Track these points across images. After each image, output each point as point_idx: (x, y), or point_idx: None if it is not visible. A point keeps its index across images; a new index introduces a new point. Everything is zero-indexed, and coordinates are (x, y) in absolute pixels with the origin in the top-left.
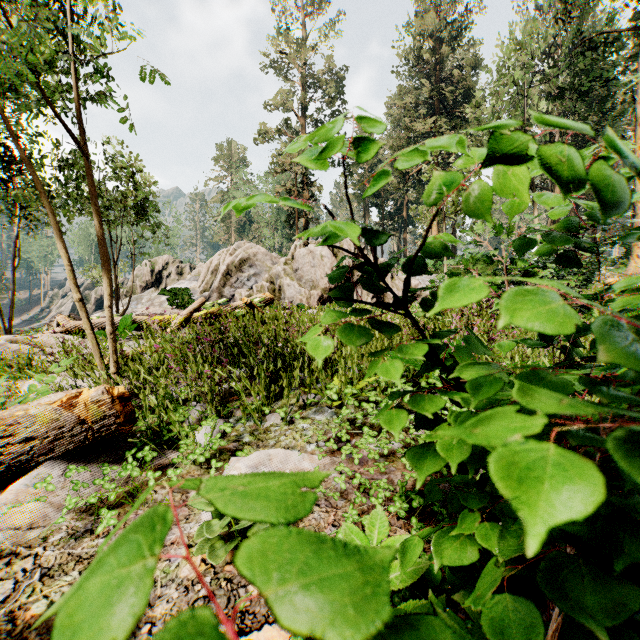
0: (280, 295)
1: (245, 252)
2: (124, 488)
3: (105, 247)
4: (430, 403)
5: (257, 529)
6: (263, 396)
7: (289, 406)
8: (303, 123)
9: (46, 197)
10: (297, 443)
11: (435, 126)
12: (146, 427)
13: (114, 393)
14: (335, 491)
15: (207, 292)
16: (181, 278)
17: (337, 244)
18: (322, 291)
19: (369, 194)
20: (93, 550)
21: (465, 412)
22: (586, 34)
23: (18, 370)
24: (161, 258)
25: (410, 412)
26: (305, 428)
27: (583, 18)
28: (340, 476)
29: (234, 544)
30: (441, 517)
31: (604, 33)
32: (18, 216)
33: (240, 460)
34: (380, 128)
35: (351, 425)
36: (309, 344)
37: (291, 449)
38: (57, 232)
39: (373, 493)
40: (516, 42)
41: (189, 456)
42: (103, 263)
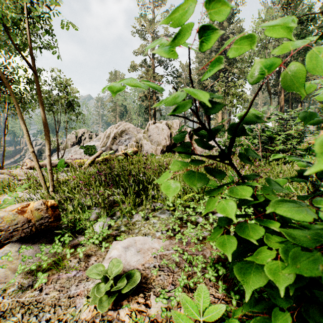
0: (141, 149)
1: (123, 127)
2: (53, 258)
3: (46, 123)
4: (254, 233)
5: (127, 288)
6: (132, 204)
7: (146, 209)
8: (153, 61)
9: (14, 96)
10: (150, 231)
11: None
12: (67, 221)
13: (48, 204)
14: (172, 261)
15: (104, 147)
16: (91, 140)
17: (170, 123)
18: (163, 147)
19: (205, 77)
20: (31, 299)
21: (296, 251)
22: (297, 15)
23: (2, 189)
24: (81, 130)
25: (212, 213)
26: (155, 222)
27: (296, 7)
28: (175, 253)
29: (113, 298)
30: (236, 281)
31: (307, 15)
32: (6, 108)
33: (118, 243)
34: (225, 9)
35: (180, 221)
36: (161, 187)
37: (147, 235)
38: (20, 115)
39: (194, 263)
40: (262, 19)
41: (90, 240)
42: (45, 132)
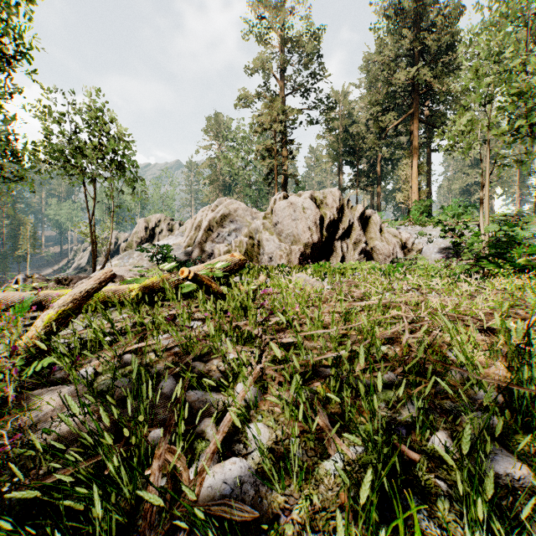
0: (259, 250)
1: (226, 208)
2: None
3: None
4: None
5: None
6: None
7: None
8: (282, 85)
9: None
10: None
11: (415, 77)
12: None
13: None
14: None
15: (191, 247)
16: (171, 234)
17: (320, 195)
18: (304, 246)
19: None
20: None
21: None
22: None
23: None
24: (154, 216)
25: None
26: None
27: None
28: None
29: None
30: None
31: None
32: None
33: None
34: None
35: None
36: None
37: None
38: None
39: None
40: None
41: None
42: None
